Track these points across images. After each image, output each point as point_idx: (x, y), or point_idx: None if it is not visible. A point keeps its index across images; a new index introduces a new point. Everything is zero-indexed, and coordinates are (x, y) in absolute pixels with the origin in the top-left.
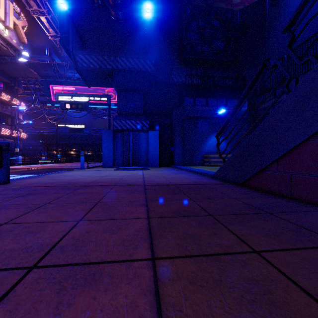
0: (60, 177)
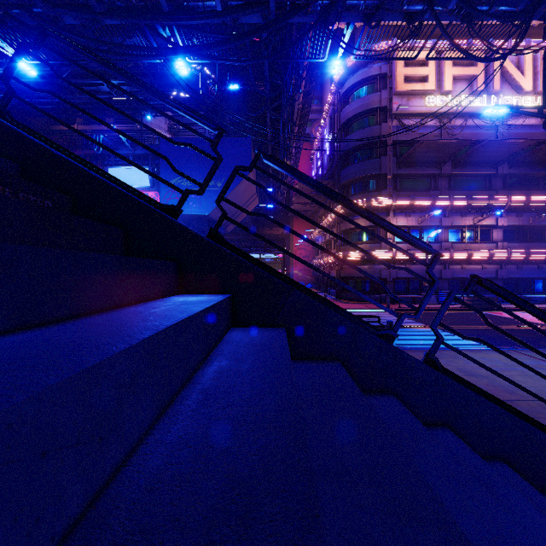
0: (441, 358)
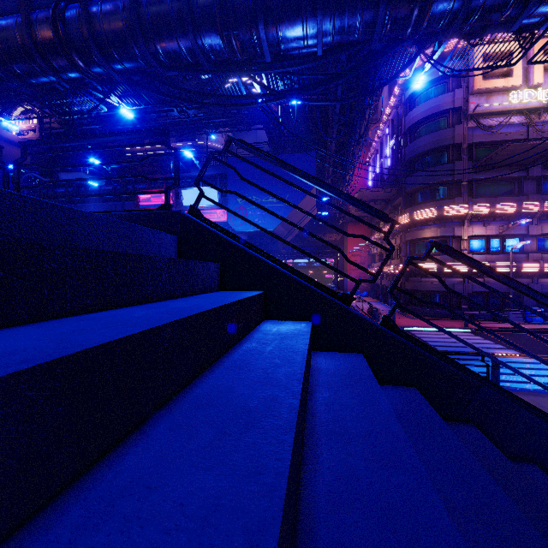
0: None
